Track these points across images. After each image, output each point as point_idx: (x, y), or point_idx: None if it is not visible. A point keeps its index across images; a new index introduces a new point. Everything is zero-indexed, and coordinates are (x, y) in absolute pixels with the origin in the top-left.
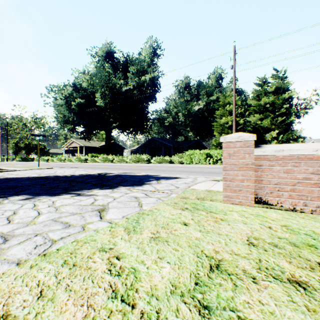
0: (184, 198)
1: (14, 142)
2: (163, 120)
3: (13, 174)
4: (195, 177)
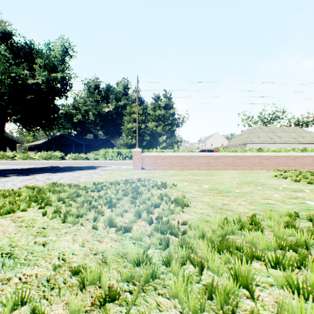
0: (120, 170)
1: None
2: (72, 116)
3: None
4: (118, 166)
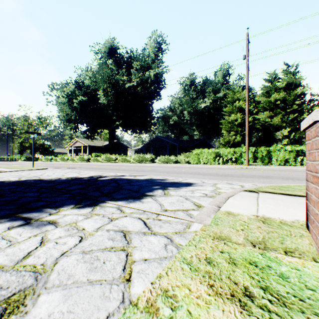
0: (221, 238)
1: (19, 141)
2: (168, 118)
3: None
4: (213, 182)
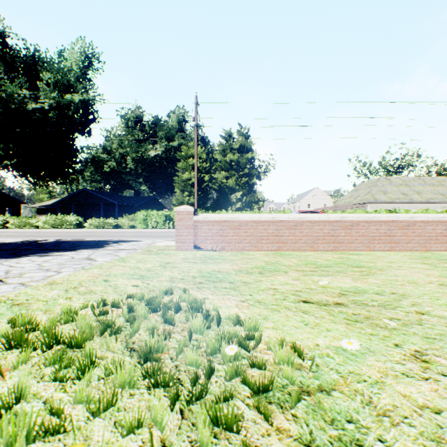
0: (149, 251)
1: None
2: (102, 163)
3: None
4: (155, 240)
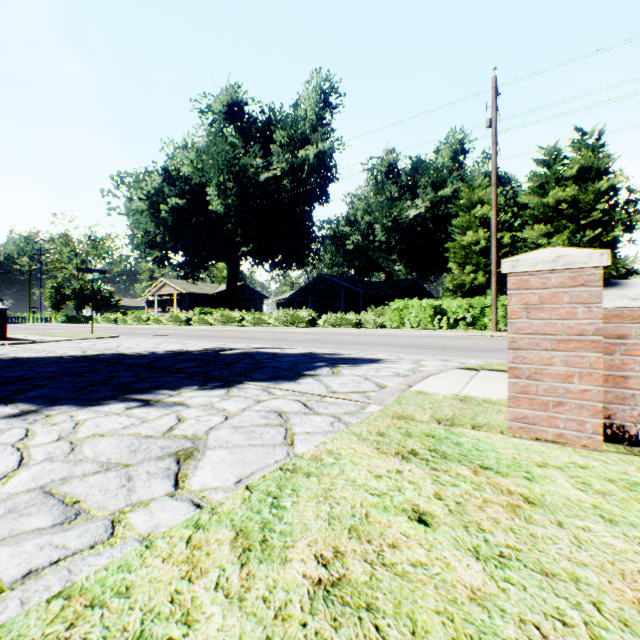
0: (402, 417)
1: (53, 285)
2: (343, 239)
3: (34, 349)
4: (417, 358)
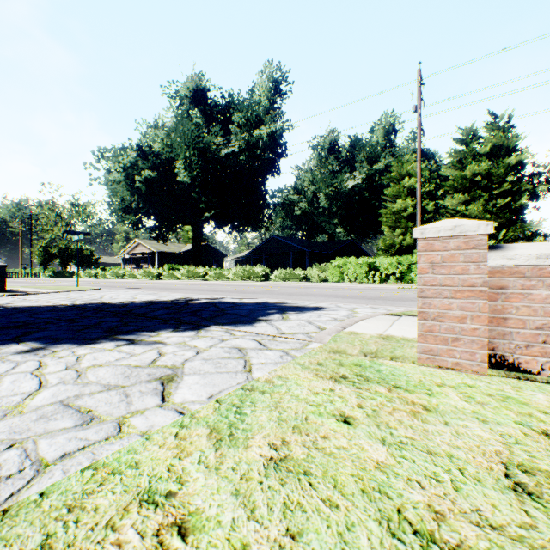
0: (337, 352)
1: (41, 245)
2: (292, 206)
3: (30, 300)
4: (352, 307)
